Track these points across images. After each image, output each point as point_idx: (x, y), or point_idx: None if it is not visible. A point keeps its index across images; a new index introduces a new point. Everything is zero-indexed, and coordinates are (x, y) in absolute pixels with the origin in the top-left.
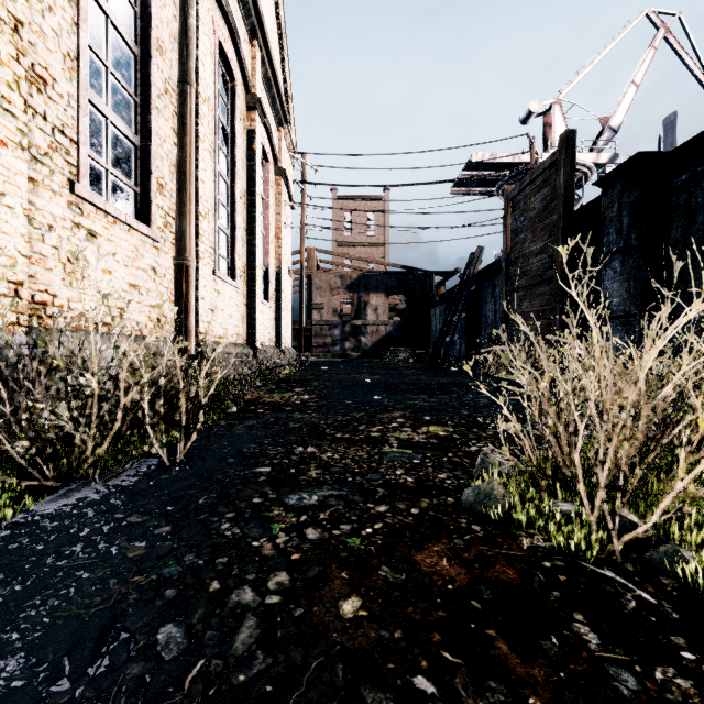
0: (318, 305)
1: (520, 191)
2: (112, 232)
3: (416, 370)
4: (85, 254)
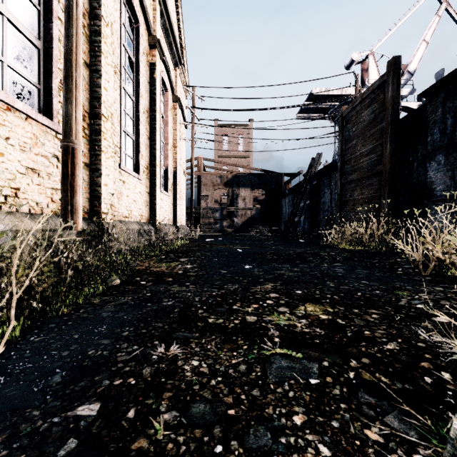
0: (204, 196)
1: (352, 109)
2: (5, 118)
3: (274, 241)
4: None
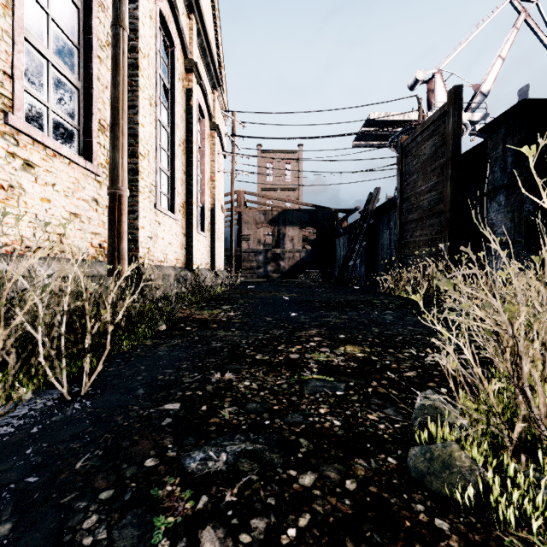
0: (246, 236)
1: (413, 140)
2: (51, 164)
3: (325, 288)
4: (21, 183)
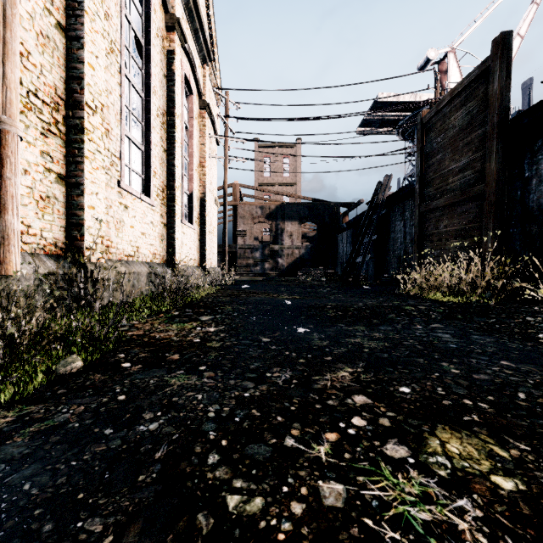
0: (242, 231)
1: (437, 113)
2: None
3: (331, 288)
4: None
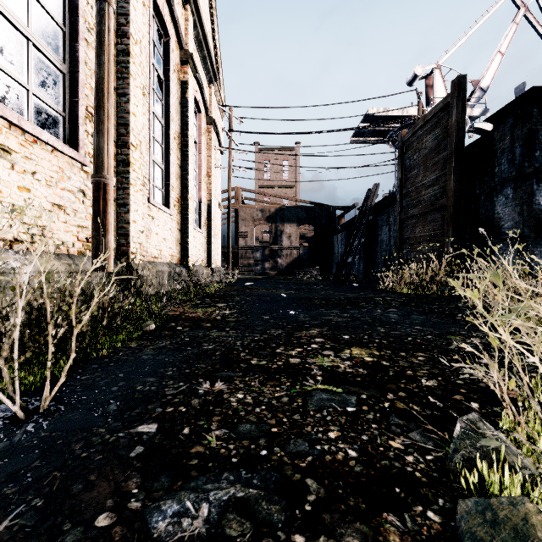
0: (243, 233)
1: (413, 134)
2: (31, 151)
3: (324, 285)
4: None
